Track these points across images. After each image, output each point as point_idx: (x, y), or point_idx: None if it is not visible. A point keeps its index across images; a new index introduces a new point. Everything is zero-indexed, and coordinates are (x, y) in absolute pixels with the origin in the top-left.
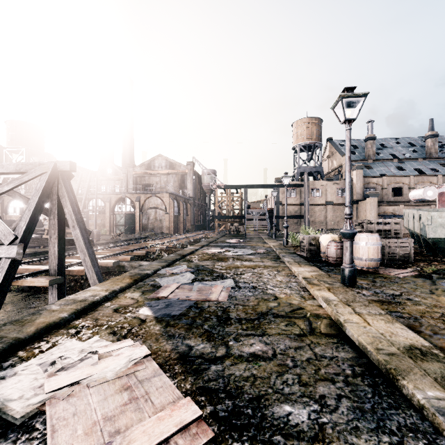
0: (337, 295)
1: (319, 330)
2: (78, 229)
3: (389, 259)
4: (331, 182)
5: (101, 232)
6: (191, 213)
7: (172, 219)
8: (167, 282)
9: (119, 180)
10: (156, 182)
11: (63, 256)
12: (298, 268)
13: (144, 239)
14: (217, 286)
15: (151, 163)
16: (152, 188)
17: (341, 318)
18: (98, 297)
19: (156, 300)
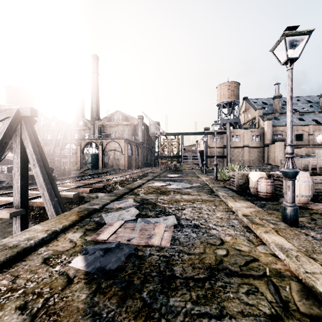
0: (290, 240)
1: (295, 306)
2: (38, 167)
3: (315, 194)
4: (247, 130)
5: (73, 168)
6: (141, 154)
7: (126, 158)
8: (111, 219)
9: (88, 129)
10: (115, 131)
11: (26, 190)
12: (234, 203)
13: (105, 173)
14: (159, 224)
15: (111, 117)
16: (112, 136)
17: (318, 286)
18: (32, 241)
19: (94, 244)
